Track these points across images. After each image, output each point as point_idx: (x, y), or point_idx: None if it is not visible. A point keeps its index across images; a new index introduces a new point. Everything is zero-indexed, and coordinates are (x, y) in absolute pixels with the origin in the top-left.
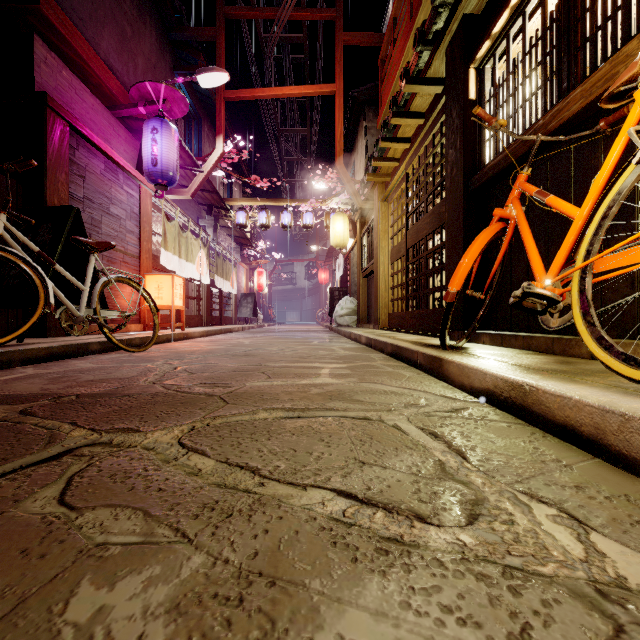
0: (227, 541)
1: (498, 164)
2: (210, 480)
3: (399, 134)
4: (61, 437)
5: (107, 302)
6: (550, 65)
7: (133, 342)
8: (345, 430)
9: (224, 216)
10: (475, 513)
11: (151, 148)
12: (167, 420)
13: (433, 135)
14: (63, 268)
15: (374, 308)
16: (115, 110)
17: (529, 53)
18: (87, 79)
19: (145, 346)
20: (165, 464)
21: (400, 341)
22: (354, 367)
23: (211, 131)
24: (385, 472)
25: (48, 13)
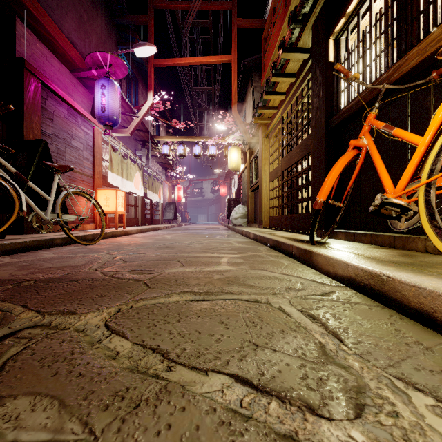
0: (131, 439)
1: (351, 108)
2: (125, 364)
3: (277, 89)
4: (11, 319)
5: (69, 209)
6: (391, 33)
7: (87, 237)
8: (240, 312)
9: (154, 148)
10: (360, 403)
11: (101, 99)
12: (100, 303)
13: (302, 89)
14: (36, 184)
15: (259, 213)
16: (75, 72)
17: (375, 25)
18: (55, 50)
19: (95, 240)
20: (89, 347)
21: (279, 237)
22: (246, 257)
23: (144, 89)
24: (275, 355)
25: (25, 1)
